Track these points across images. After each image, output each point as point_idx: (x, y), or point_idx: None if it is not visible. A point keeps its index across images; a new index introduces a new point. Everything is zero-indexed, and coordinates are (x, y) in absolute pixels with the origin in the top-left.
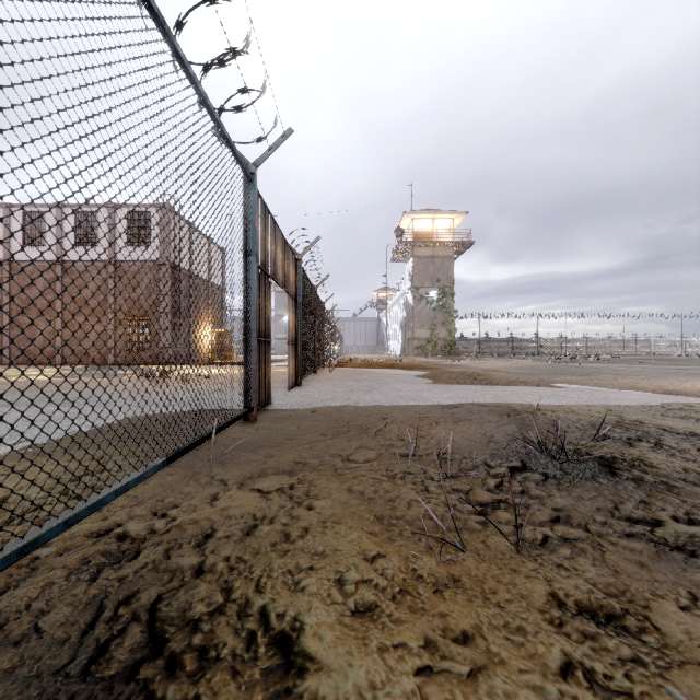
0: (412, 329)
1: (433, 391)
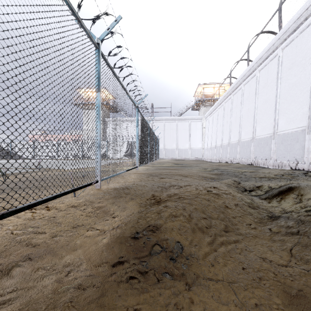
0: None
1: None
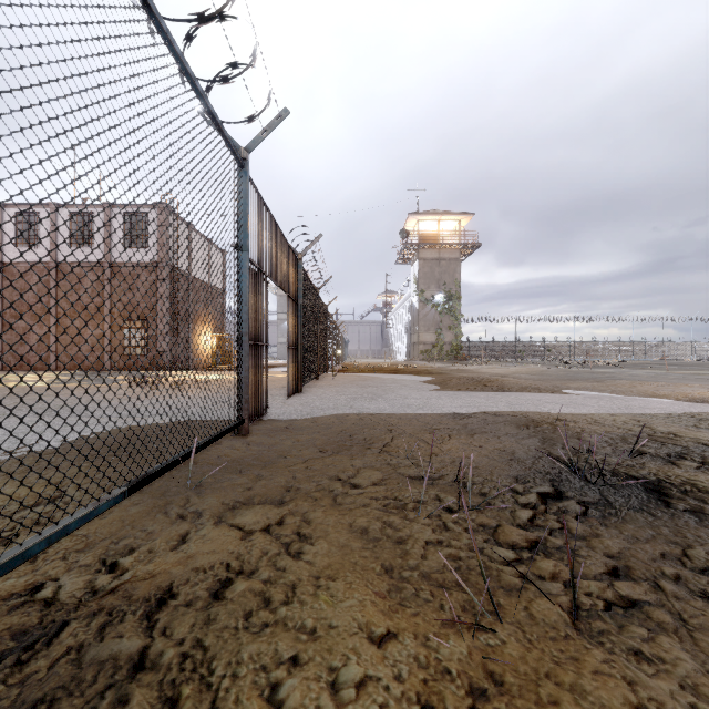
0: (418, 333)
1: (442, 398)
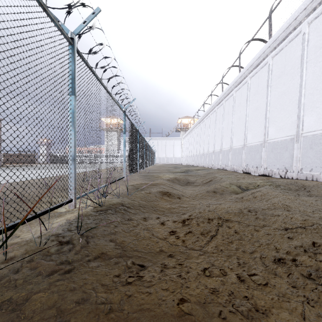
0: None
1: None
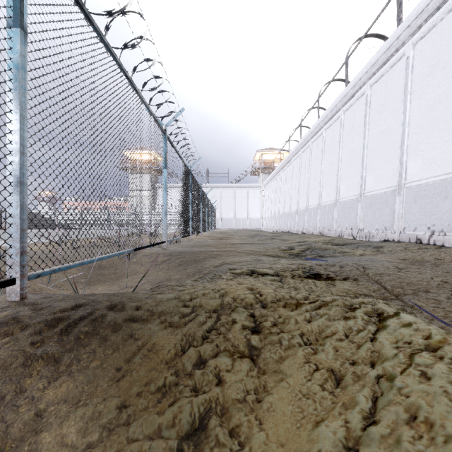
0: None
1: None
